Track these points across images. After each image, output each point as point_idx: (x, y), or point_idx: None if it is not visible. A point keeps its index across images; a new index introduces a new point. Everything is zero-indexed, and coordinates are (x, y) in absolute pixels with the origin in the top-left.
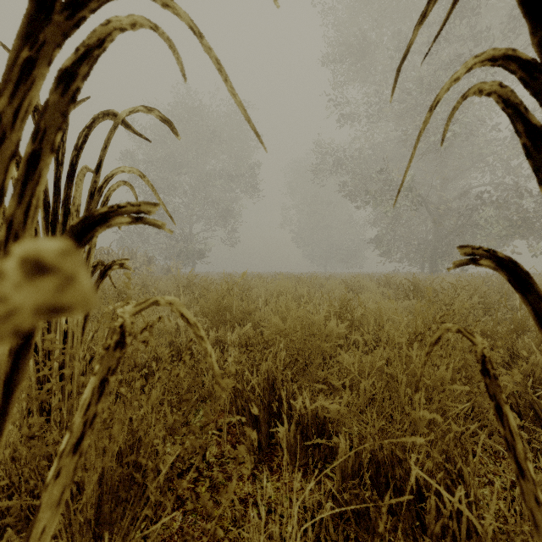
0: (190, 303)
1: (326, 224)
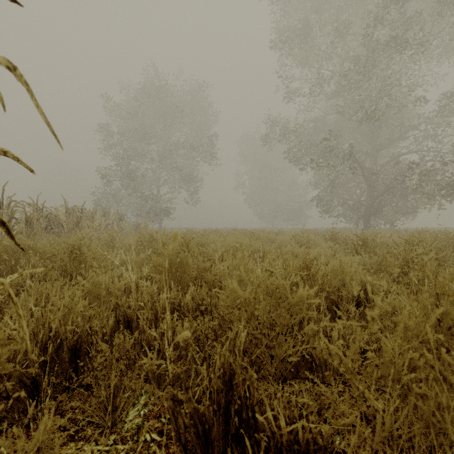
0: (150, 258)
1: (273, 187)
